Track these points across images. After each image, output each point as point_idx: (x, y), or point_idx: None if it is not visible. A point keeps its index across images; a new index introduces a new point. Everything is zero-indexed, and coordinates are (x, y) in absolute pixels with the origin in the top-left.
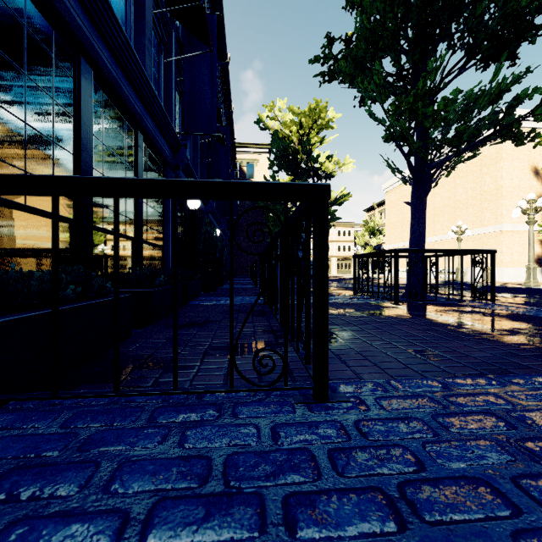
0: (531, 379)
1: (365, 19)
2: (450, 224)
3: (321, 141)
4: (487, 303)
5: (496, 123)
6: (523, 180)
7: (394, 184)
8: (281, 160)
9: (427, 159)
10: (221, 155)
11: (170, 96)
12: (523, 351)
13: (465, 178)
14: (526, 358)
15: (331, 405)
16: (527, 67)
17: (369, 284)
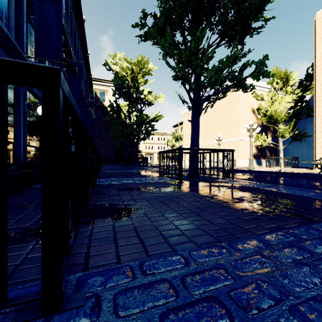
0: (248, 244)
1: (164, 2)
2: (215, 136)
3: (145, 82)
4: (230, 180)
5: (234, 78)
6: (248, 115)
7: (187, 112)
8: (120, 91)
9: (198, 93)
10: (75, 82)
11: (21, 27)
12: (245, 215)
13: (222, 111)
14: (246, 221)
15: (57, 318)
16: (249, 49)
17: (173, 169)
